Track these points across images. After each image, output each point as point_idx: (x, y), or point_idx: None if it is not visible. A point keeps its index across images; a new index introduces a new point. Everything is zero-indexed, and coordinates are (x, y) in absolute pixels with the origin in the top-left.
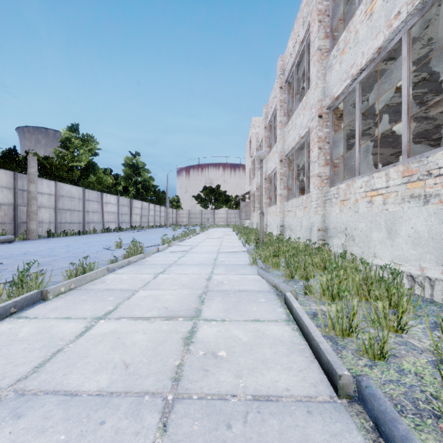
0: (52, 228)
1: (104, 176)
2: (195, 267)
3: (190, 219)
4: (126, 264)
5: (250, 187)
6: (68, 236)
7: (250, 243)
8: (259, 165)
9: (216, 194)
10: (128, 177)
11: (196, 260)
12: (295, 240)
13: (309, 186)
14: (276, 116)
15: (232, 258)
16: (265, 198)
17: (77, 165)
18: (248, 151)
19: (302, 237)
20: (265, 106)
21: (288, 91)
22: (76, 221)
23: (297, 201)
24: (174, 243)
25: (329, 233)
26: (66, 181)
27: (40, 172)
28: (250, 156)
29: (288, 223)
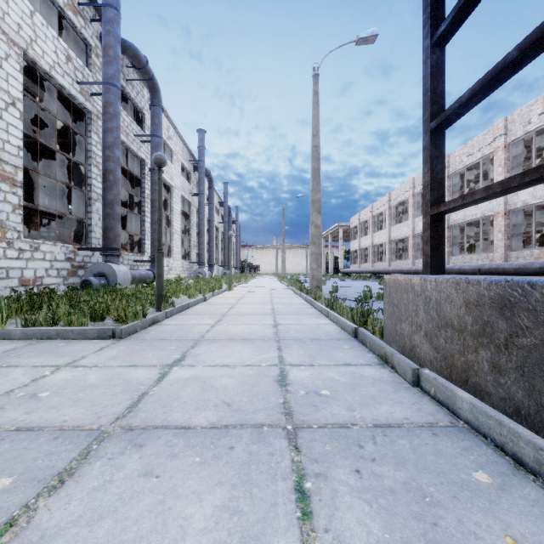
0: None
1: None
2: None
3: None
4: None
5: None
6: None
7: None
8: None
9: None
10: None
11: None
12: None
13: None
14: None
15: None
16: None
17: None
18: None
19: None
20: None
21: None
22: None
23: None
24: None
25: None
26: None
27: None
28: None
29: None
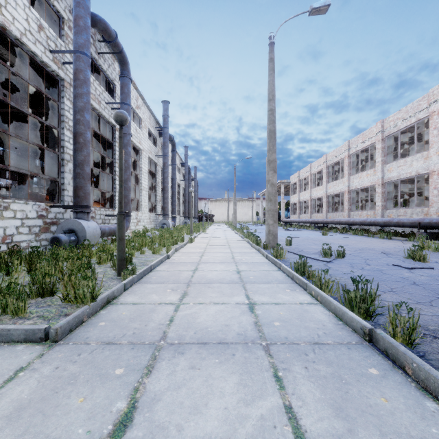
0: None
1: None
2: None
3: None
4: None
5: None
6: None
7: None
8: None
9: None
10: None
11: None
12: None
13: None
14: None
15: None
16: None
17: None
18: None
19: None
20: None
21: None
22: None
23: None
24: None
25: None
26: None
27: None
28: None
29: None
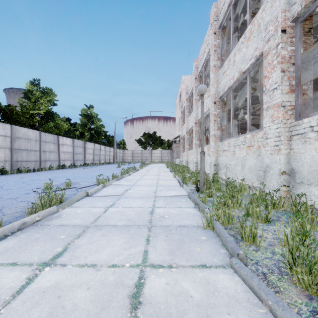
0: (7, 165)
1: (61, 122)
2: (120, 236)
3: (133, 157)
4: (14, 230)
5: (181, 132)
6: (22, 173)
7: (188, 183)
8: (189, 113)
9: (153, 139)
10: (84, 124)
11: (126, 214)
12: (238, 182)
13: (229, 131)
14: (205, 68)
15: (173, 209)
16: (195, 139)
17: (37, 112)
18: (178, 104)
19: (244, 178)
20: (195, 60)
21: (222, 36)
22: (33, 160)
23: (237, 140)
24: (110, 183)
25: (300, 178)
26: (28, 126)
27: (1, 117)
28: (180, 108)
29: (223, 162)
